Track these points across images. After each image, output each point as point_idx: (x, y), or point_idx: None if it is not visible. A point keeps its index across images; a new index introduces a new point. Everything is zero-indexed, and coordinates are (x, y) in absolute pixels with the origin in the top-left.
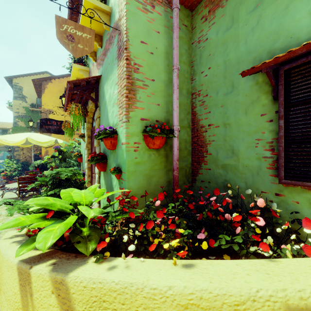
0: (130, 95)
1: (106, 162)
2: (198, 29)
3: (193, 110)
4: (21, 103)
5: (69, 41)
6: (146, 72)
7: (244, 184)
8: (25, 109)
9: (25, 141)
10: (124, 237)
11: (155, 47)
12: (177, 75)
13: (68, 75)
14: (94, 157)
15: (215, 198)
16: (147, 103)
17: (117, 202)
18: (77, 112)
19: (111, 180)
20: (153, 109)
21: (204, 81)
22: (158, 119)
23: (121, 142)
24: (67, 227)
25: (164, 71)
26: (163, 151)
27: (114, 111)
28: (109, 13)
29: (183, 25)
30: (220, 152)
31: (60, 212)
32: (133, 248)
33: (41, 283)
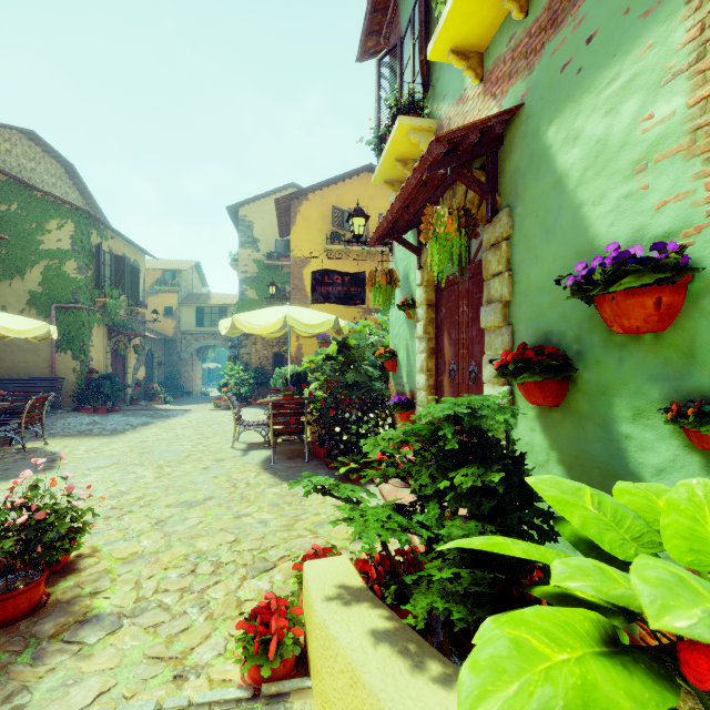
0: None
1: (567, 377)
2: None
3: None
4: (251, 254)
5: None
6: None
7: None
8: (258, 265)
9: (281, 323)
10: None
11: None
12: None
13: (340, 177)
14: (519, 360)
15: None
16: None
17: None
18: (454, 229)
19: (610, 441)
20: None
21: None
22: None
23: None
24: None
25: None
26: None
27: (648, 186)
28: None
29: None
30: None
31: (503, 554)
32: None
33: None
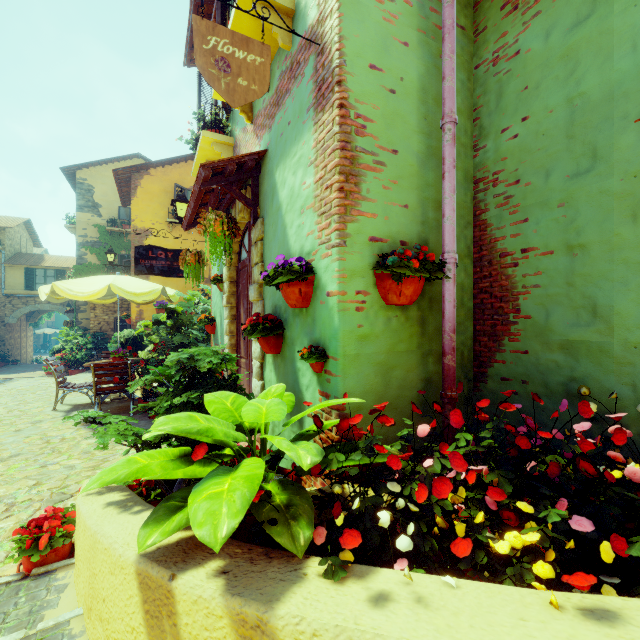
0: (348, 185)
1: (282, 335)
2: (493, 32)
3: (479, 218)
4: (91, 218)
5: (220, 71)
6: (381, 134)
7: (628, 390)
8: (99, 230)
9: (105, 291)
10: (380, 516)
11: (399, 78)
12: (453, 137)
13: (181, 158)
14: (256, 324)
15: (590, 424)
16: (383, 204)
17: (330, 425)
18: (220, 230)
19: (294, 373)
20: (394, 216)
21: (511, 150)
22: (404, 238)
23: (325, 291)
24: (253, 488)
25: (416, 131)
26: (415, 311)
27: (304, 223)
28: (290, 13)
29: (457, 27)
30: (556, 313)
31: (199, 442)
32: (408, 544)
33: (203, 618)
